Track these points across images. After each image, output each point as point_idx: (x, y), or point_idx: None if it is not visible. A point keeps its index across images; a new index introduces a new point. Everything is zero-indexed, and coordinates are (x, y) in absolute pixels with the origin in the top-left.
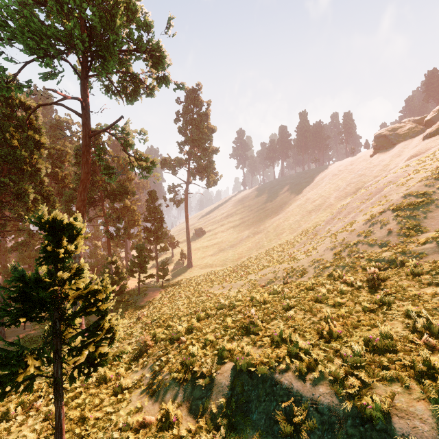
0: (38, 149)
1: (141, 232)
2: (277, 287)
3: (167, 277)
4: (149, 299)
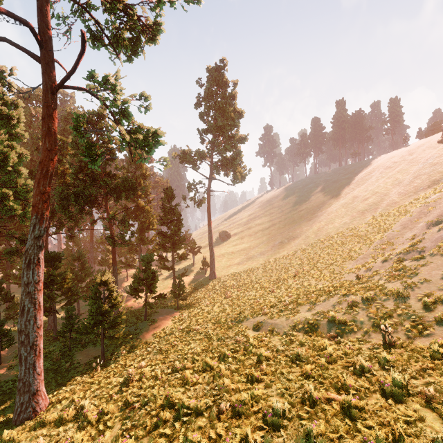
0: (11, 129)
1: (156, 236)
2: (380, 358)
3: (186, 290)
4: (157, 330)
